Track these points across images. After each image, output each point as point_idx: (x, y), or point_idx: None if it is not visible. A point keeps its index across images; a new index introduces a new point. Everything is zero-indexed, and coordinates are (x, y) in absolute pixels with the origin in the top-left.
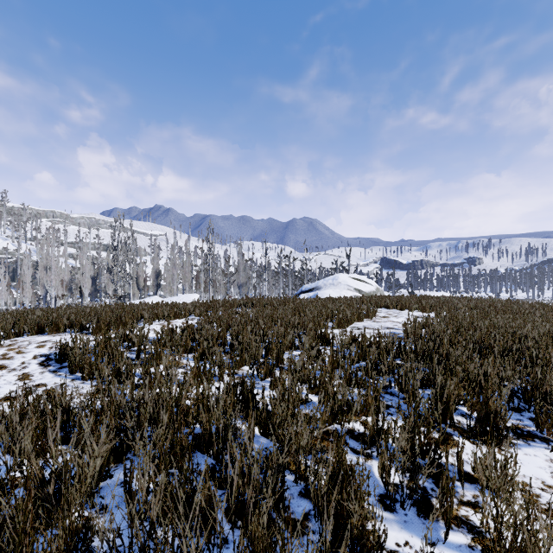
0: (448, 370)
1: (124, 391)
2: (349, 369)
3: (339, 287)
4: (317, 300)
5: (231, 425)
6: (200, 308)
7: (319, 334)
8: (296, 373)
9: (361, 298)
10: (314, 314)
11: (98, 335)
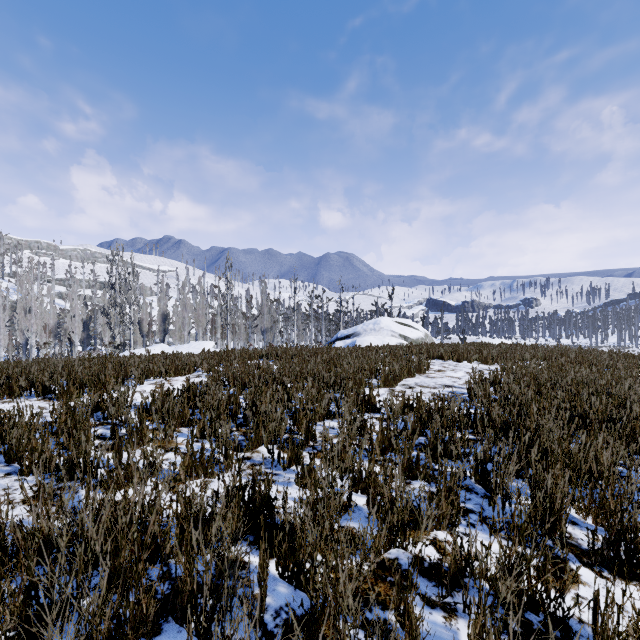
0: (543, 452)
1: (79, 494)
2: (408, 453)
3: (381, 333)
4: (357, 350)
5: (228, 570)
6: (209, 362)
7: (362, 398)
8: (334, 461)
9: (409, 347)
10: (355, 368)
11: (60, 403)
